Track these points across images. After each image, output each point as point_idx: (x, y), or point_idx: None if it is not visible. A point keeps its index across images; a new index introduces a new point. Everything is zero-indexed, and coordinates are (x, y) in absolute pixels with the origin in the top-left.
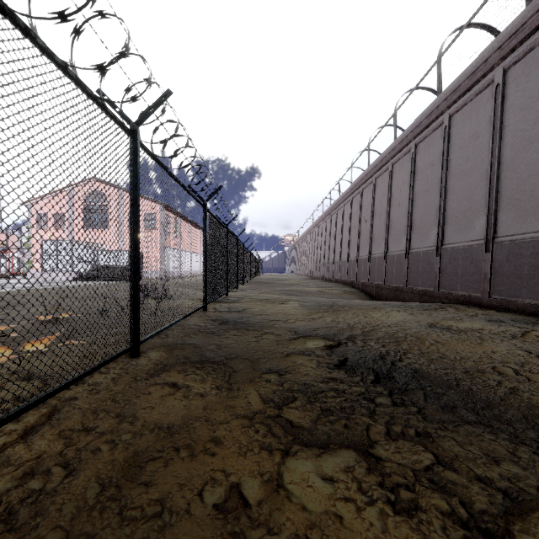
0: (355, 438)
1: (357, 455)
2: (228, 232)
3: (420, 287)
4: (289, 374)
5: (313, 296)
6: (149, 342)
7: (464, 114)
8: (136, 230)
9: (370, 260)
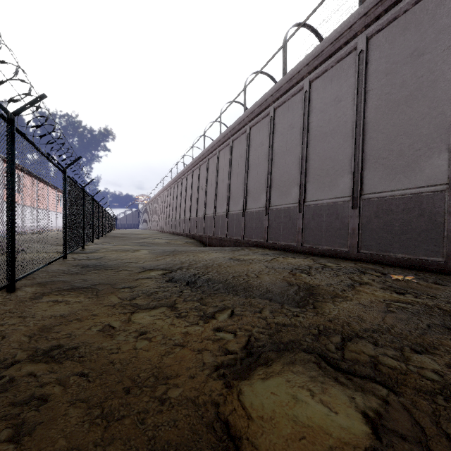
0: (168, 303)
1: (167, 307)
2: (85, 193)
3: (234, 237)
4: (137, 287)
5: (162, 246)
6: (19, 283)
7: (257, 128)
8: (14, 195)
9: (205, 218)
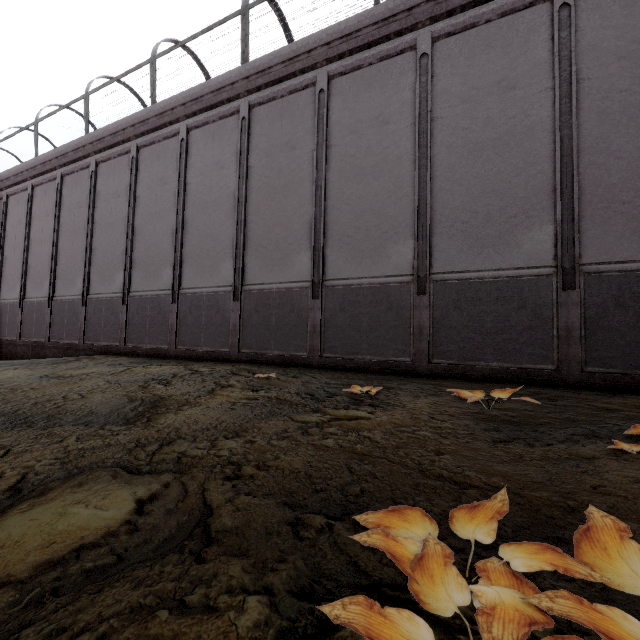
0: None
1: None
2: None
3: (66, 340)
4: None
5: None
6: None
7: (109, 167)
8: None
9: None
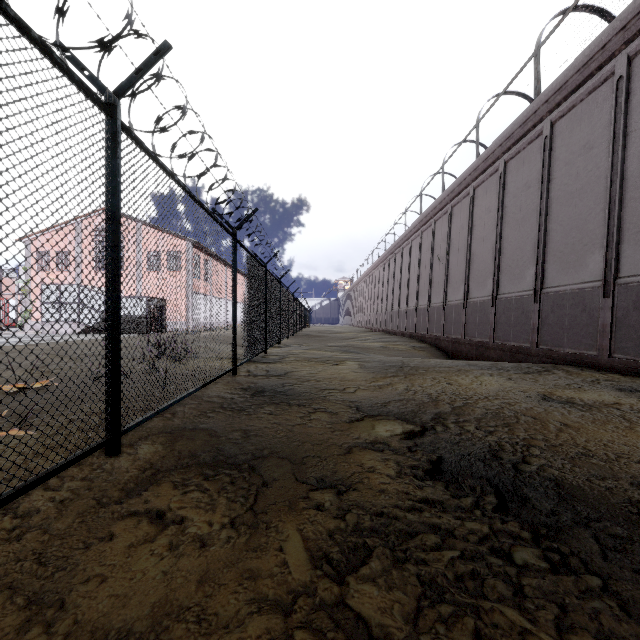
0: None
1: None
2: (268, 273)
3: (512, 342)
4: (354, 492)
5: (375, 353)
6: (144, 426)
7: (571, 119)
8: (115, 259)
9: (446, 308)
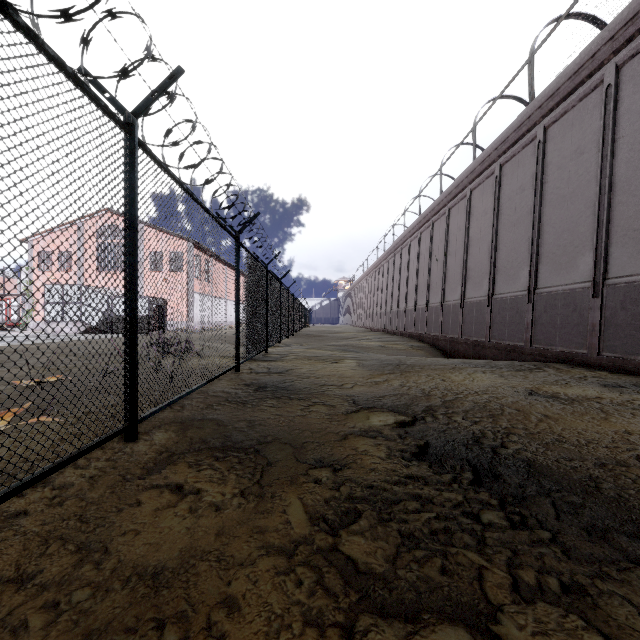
0: (464, 599)
1: (473, 639)
2: (269, 274)
3: (507, 342)
4: (348, 470)
5: (374, 352)
6: (157, 417)
7: (564, 124)
8: (133, 263)
9: (443, 308)
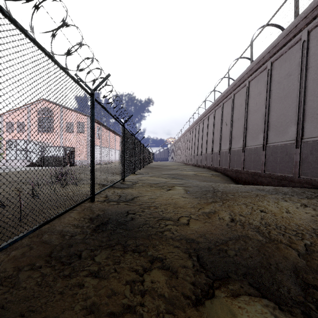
0: None
1: None
2: (125, 129)
3: (278, 173)
4: None
5: (191, 178)
6: None
7: None
8: None
9: (231, 152)
